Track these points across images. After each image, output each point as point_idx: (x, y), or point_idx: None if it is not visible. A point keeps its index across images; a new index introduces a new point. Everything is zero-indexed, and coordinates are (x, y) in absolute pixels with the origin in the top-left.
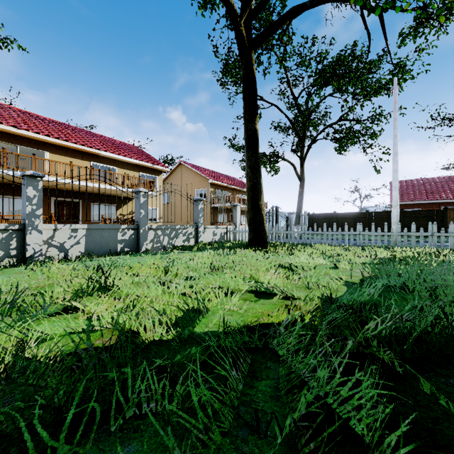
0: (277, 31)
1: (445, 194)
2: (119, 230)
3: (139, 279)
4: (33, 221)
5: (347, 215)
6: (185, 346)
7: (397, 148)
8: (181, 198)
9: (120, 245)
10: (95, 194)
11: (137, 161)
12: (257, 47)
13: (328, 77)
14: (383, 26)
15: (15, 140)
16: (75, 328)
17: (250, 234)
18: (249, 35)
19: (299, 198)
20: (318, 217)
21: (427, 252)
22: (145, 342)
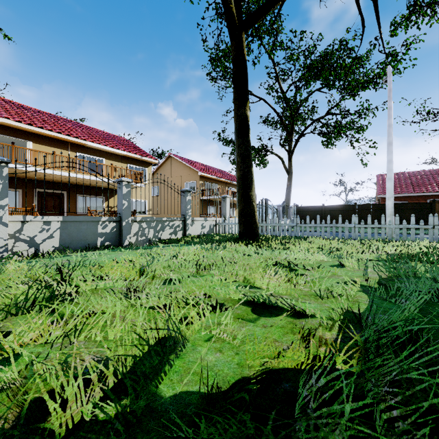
0: (268, 12)
1: (431, 186)
2: (99, 222)
3: (106, 284)
4: None
5: (335, 207)
6: None
7: (392, 138)
8: (167, 189)
9: (101, 238)
10: (81, 186)
11: (125, 152)
12: (247, 29)
13: (316, 72)
14: (377, 12)
15: None
16: None
17: (241, 227)
18: (239, 15)
19: (287, 191)
20: (306, 209)
21: (434, 246)
22: None
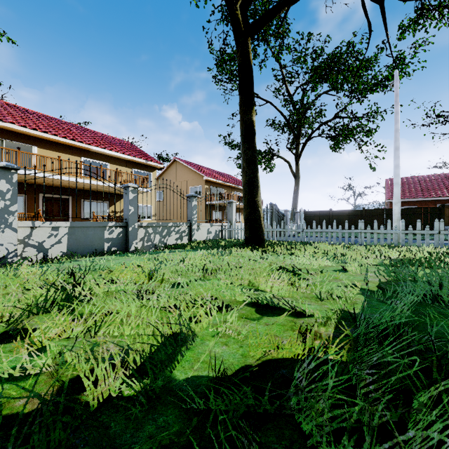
0: (274, 18)
1: (441, 191)
2: (106, 228)
3: (117, 287)
4: (7, 218)
5: (343, 212)
6: (154, 411)
7: (399, 143)
8: (173, 194)
9: (107, 244)
10: (86, 191)
11: (130, 157)
12: (253, 35)
13: (324, 74)
14: (384, 16)
15: (0, 134)
16: (1, 372)
17: (247, 232)
18: (245, 20)
19: (294, 196)
20: (313, 214)
21: (438, 251)
22: (86, 414)
